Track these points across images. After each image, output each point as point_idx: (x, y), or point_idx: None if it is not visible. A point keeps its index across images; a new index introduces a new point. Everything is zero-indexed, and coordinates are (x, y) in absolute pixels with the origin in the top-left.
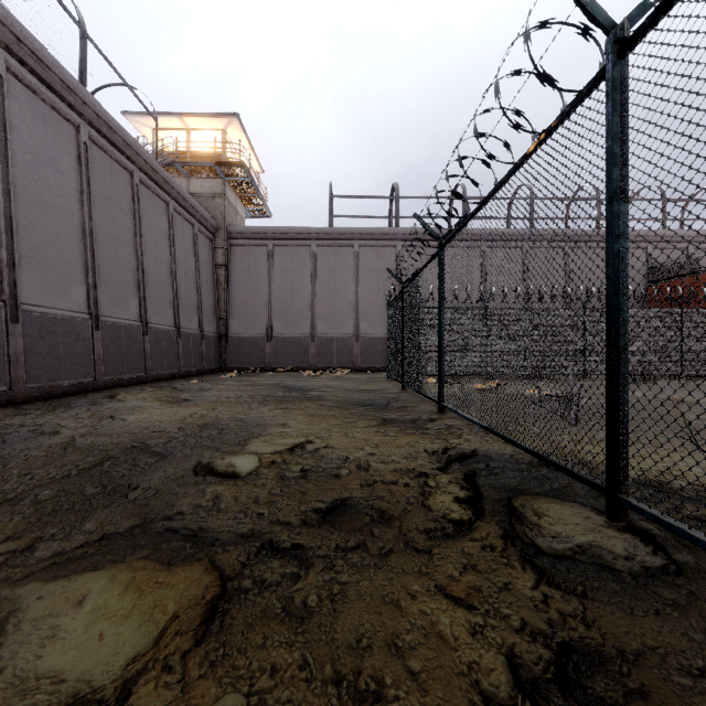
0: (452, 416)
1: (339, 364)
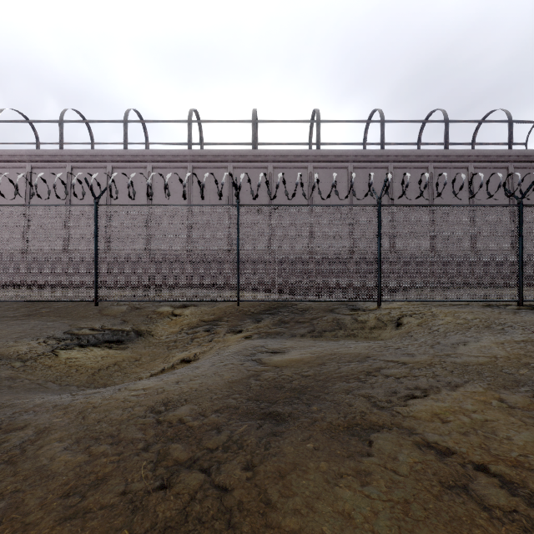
0: None
1: None
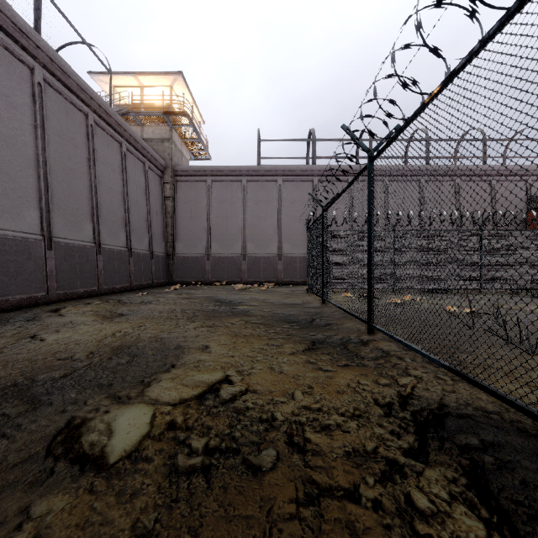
0: (383, 338)
1: (265, 279)
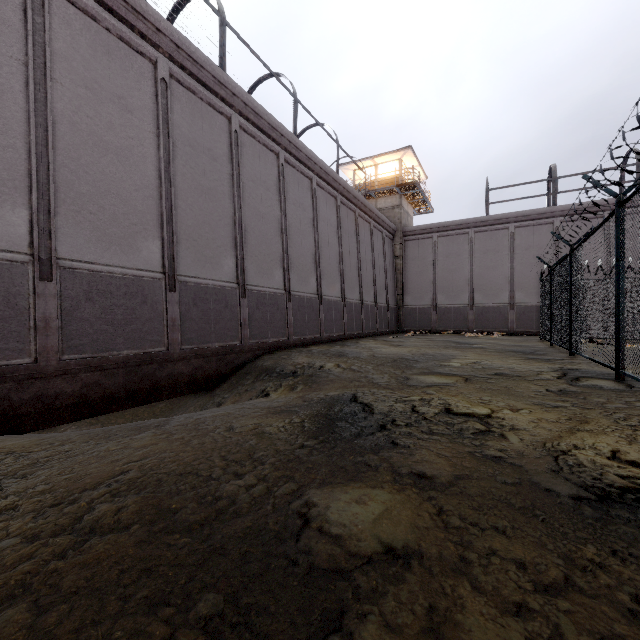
0: (580, 359)
1: (494, 329)
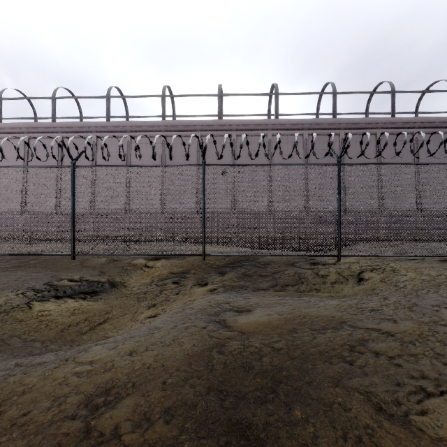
0: None
1: None
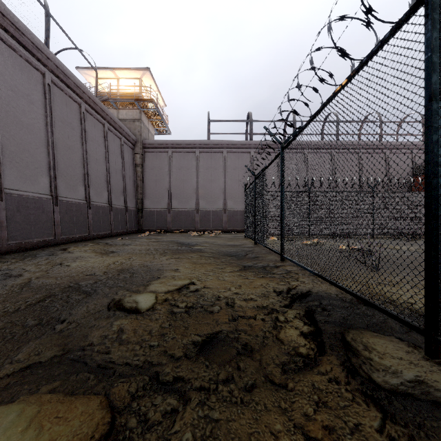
0: (290, 264)
1: (213, 228)
